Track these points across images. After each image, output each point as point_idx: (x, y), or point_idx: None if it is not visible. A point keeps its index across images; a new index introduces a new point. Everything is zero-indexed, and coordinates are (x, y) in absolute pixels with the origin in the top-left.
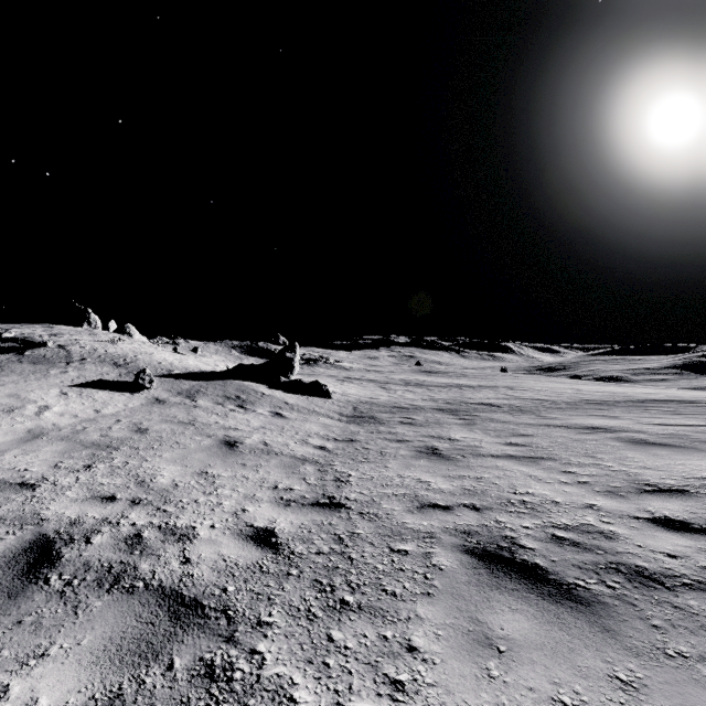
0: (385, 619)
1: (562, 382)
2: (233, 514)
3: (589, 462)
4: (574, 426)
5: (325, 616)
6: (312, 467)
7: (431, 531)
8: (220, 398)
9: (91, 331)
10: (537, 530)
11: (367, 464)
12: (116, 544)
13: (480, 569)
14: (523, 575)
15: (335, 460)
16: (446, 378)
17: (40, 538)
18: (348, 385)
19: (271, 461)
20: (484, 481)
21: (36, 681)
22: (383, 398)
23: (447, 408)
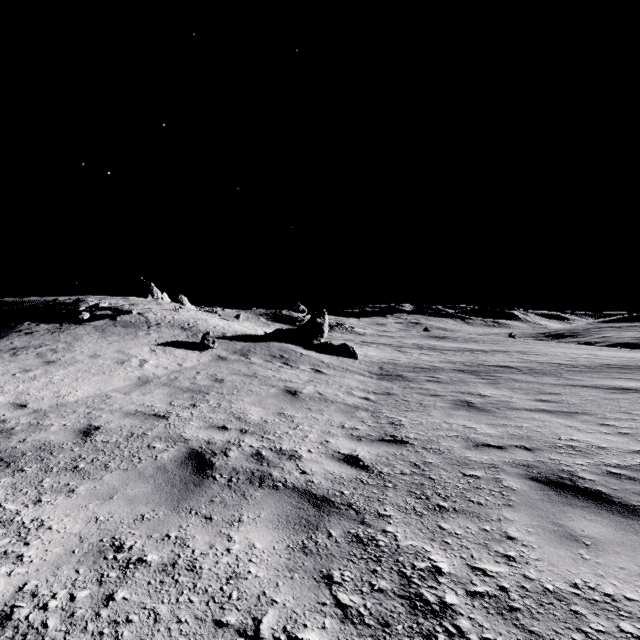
0: (480, 518)
1: (575, 347)
2: (320, 444)
3: (626, 417)
4: (601, 386)
5: (430, 513)
6: (365, 413)
7: (493, 463)
8: (267, 357)
9: (156, 301)
10: (591, 466)
11: (412, 413)
12: (247, 458)
13: (548, 491)
14: (589, 497)
15: (382, 409)
16: (456, 343)
17: (192, 451)
18: (366, 348)
19: (330, 407)
20: (527, 429)
21: (246, 534)
22: (403, 360)
23: (466, 369)
